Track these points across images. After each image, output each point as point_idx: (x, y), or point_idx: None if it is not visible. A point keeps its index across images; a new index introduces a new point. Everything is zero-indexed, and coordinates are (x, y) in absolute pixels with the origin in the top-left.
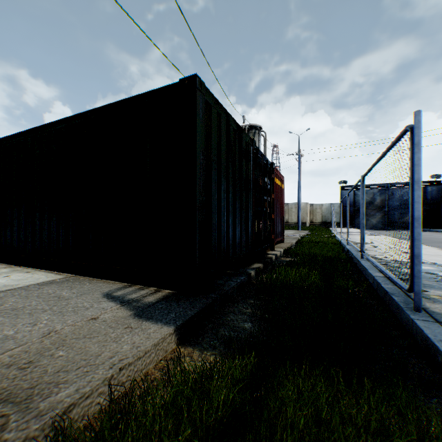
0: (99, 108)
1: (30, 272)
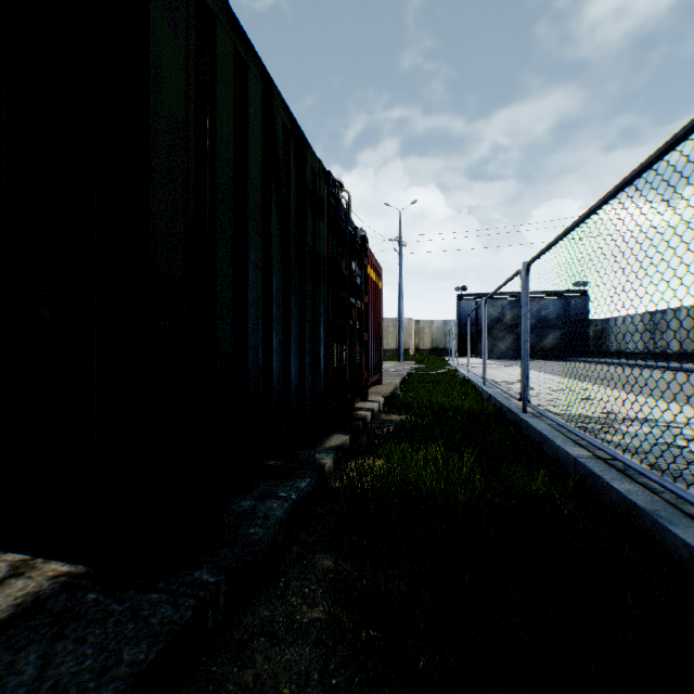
0: None
1: None
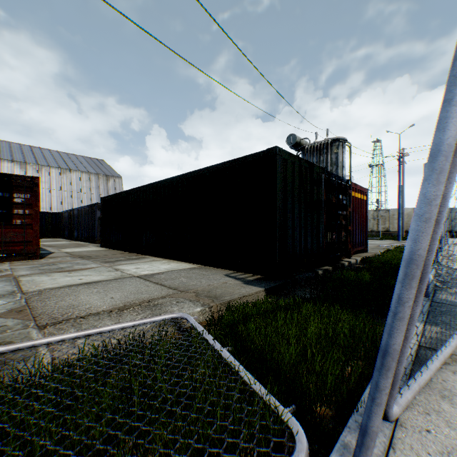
0: (217, 164)
1: (178, 263)
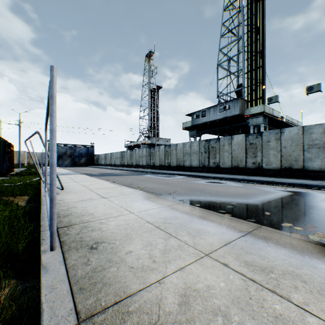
0: None
1: None
